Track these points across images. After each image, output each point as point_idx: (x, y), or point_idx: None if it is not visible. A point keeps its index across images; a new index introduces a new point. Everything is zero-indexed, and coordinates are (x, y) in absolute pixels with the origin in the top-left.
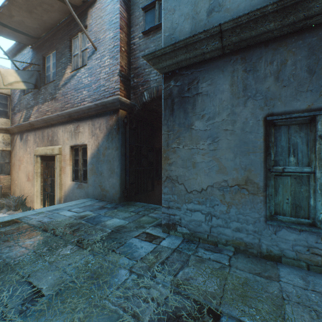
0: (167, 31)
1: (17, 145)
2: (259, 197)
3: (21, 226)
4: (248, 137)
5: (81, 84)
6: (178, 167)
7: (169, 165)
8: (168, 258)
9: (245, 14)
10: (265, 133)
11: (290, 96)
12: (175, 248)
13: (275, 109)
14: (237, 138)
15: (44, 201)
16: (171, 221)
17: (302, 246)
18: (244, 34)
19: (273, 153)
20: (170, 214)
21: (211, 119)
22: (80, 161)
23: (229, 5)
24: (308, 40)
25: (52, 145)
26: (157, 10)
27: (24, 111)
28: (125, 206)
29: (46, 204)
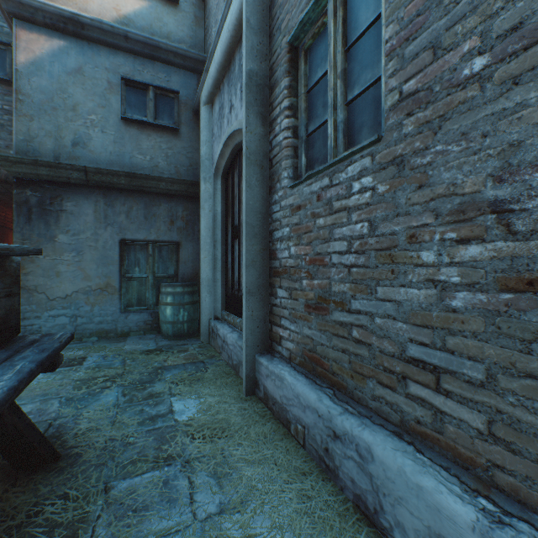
0: (23, 135)
1: None
2: (117, 296)
3: None
4: (109, 253)
5: None
6: (39, 277)
7: (26, 275)
8: None
9: (106, 169)
10: (121, 251)
11: (135, 230)
12: None
13: (127, 237)
14: (100, 253)
15: None
16: (29, 332)
17: (142, 322)
18: (106, 180)
19: (126, 265)
20: (27, 325)
21: (76, 235)
22: None
23: (94, 149)
24: (145, 199)
25: None
26: None
27: None
28: None
29: None
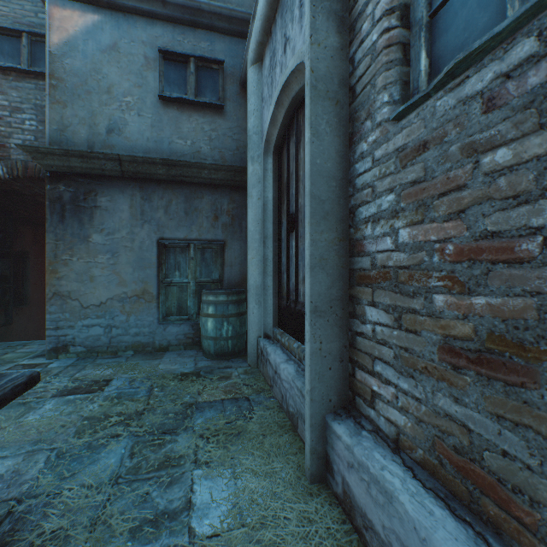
0: (56, 124)
1: None
2: (154, 304)
3: None
4: (145, 254)
5: None
6: (72, 282)
7: (59, 280)
8: (62, 371)
9: (141, 157)
10: (159, 252)
11: (175, 227)
12: (69, 365)
13: (166, 235)
14: (136, 255)
15: None
16: (62, 343)
17: (182, 335)
18: (141, 170)
19: (165, 268)
20: (60, 335)
21: (111, 234)
22: None
23: (129, 135)
24: (185, 191)
25: None
26: (26, 46)
27: None
28: None
29: None
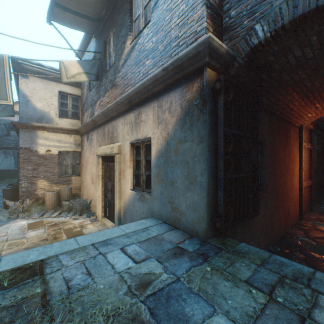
0: None
1: (84, 146)
2: None
3: (30, 294)
4: None
5: (143, 53)
6: None
7: None
8: None
9: None
10: None
11: None
12: None
13: None
14: None
15: (105, 208)
16: None
17: None
18: None
19: None
20: None
21: None
22: (141, 163)
23: None
24: None
25: (112, 143)
26: None
27: (90, 109)
28: (220, 252)
29: (107, 212)
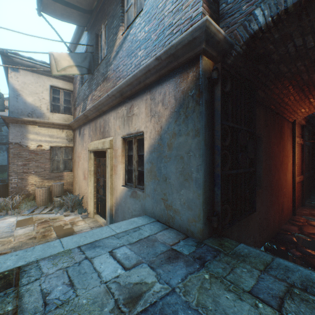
0: None
1: (77, 141)
2: None
3: None
4: None
5: (135, 44)
6: None
7: None
8: None
9: None
10: None
11: None
12: None
13: None
14: None
15: (96, 204)
16: None
17: None
18: None
19: None
20: None
21: None
22: (134, 158)
23: None
24: None
25: (104, 138)
26: None
27: (82, 104)
28: (218, 255)
29: (99, 208)
